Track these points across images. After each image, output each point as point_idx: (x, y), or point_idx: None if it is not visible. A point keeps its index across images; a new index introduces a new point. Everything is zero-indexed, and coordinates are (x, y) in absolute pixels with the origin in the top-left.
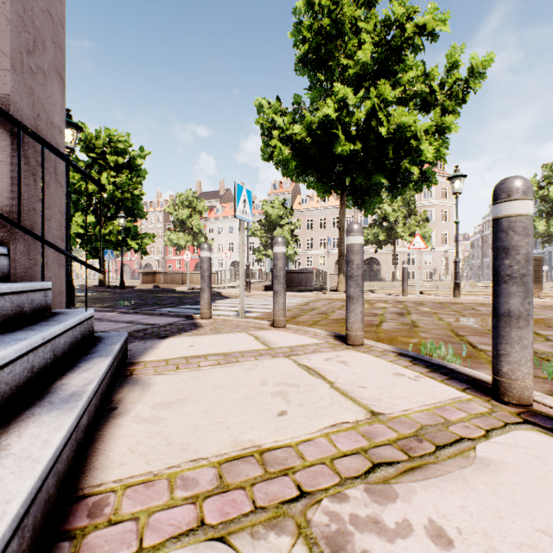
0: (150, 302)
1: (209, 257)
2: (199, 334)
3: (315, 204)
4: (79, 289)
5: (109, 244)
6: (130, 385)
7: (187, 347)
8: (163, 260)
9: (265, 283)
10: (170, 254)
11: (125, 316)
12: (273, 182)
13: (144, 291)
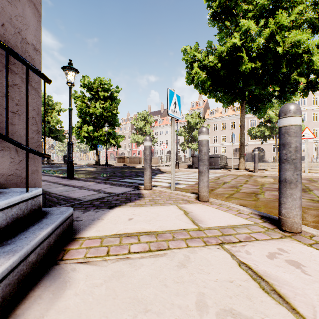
0: (118, 175)
1: (150, 146)
2: (139, 205)
3: (219, 114)
4: (85, 166)
5: (100, 142)
6: (46, 283)
7: (126, 221)
8: (130, 150)
9: (188, 164)
10: (134, 147)
11: (97, 185)
12: (192, 103)
13: (118, 168)
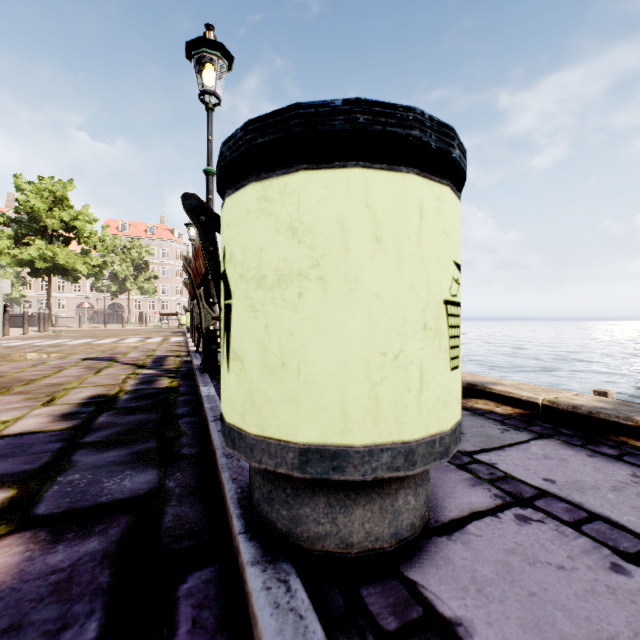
0: None
1: None
2: None
3: None
4: None
5: None
6: None
7: None
8: None
9: None
10: None
11: None
12: None
13: None
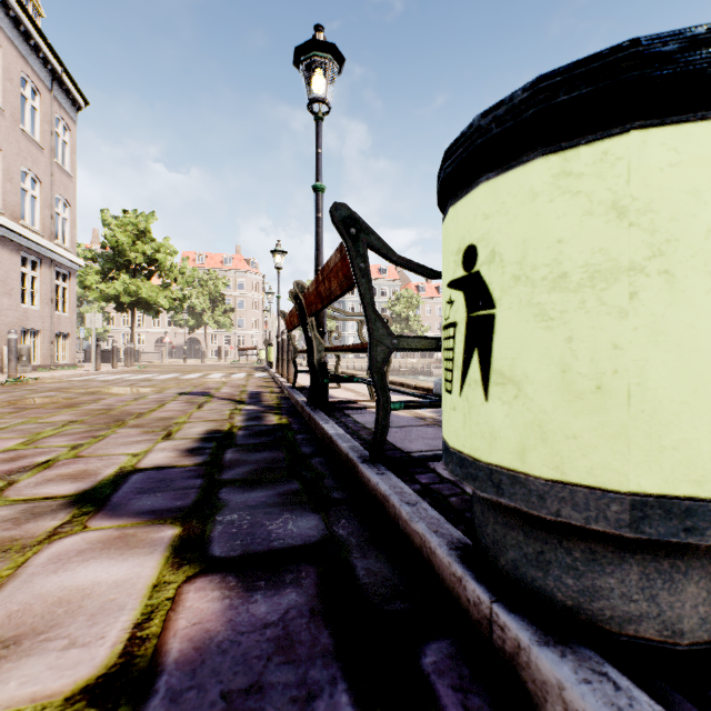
0: None
1: None
2: None
3: None
4: None
5: None
6: None
7: None
8: None
9: None
10: None
11: None
12: None
13: None
